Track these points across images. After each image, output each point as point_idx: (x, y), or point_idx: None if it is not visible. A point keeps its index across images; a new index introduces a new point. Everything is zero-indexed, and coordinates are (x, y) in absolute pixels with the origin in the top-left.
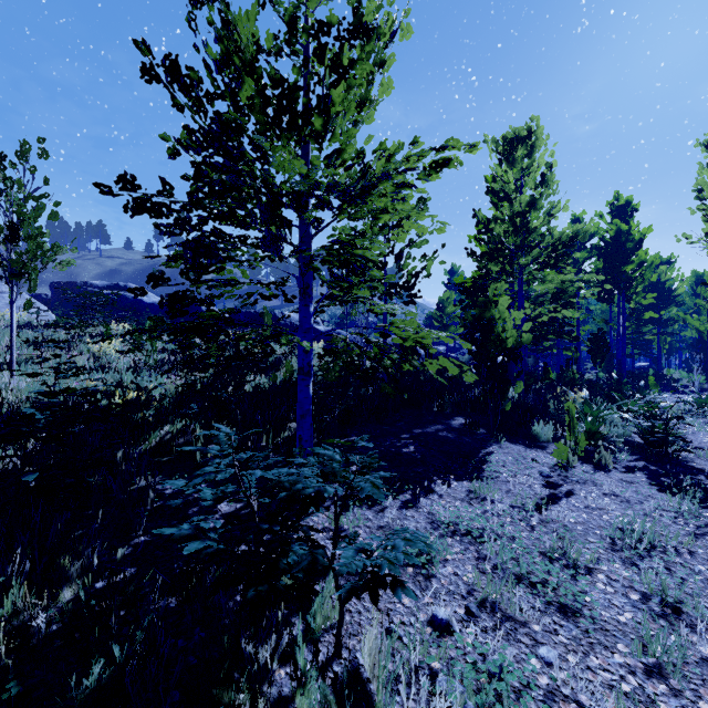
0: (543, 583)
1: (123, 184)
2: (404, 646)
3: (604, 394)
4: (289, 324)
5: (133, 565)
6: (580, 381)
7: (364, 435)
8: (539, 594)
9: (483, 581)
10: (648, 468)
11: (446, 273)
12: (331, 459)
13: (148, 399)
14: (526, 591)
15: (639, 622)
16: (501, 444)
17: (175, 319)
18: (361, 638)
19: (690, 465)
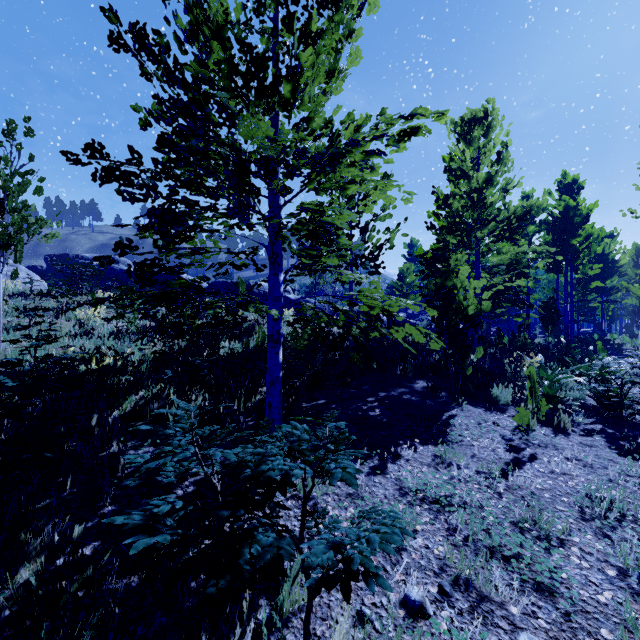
0: (516, 557)
1: (91, 152)
2: (376, 634)
3: (556, 358)
4: (262, 293)
5: (97, 539)
6: (531, 345)
7: (334, 410)
8: (513, 570)
9: (455, 554)
10: (606, 431)
11: (405, 247)
12: (298, 439)
13: (124, 365)
14: (499, 566)
15: (620, 602)
16: (463, 407)
17: (158, 288)
18: (330, 623)
19: None
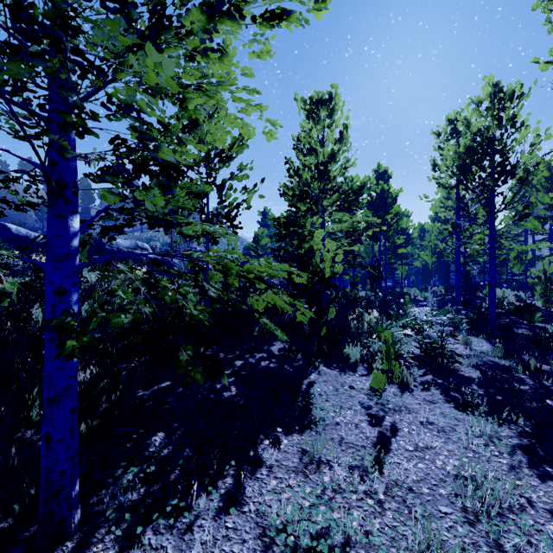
0: None
1: None
2: None
3: (382, 311)
4: (116, 250)
5: None
6: None
7: None
8: None
9: None
10: (437, 382)
11: (260, 214)
12: None
13: None
14: None
15: None
16: (319, 370)
17: None
18: None
19: (461, 374)
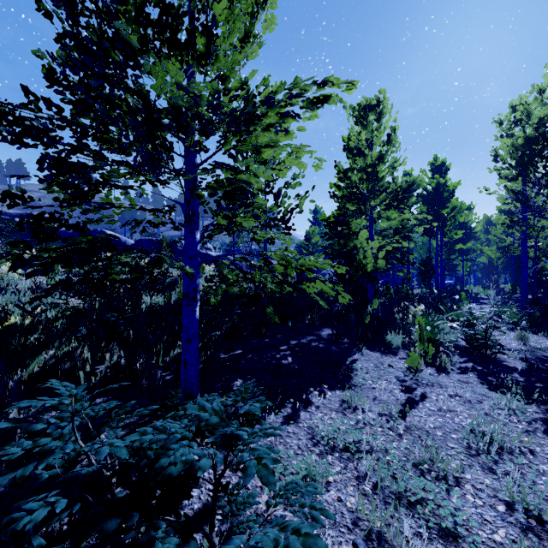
0: (420, 501)
1: None
2: None
3: (432, 306)
4: None
5: None
6: None
7: (248, 382)
8: (419, 516)
9: (366, 505)
10: (476, 368)
11: (311, 212)
12: (206, 423)
13: (34, 323)
14: (406, 513)
15: (513, 539)
16: (362, 351)
17: None
18: None
19: (505, 364)
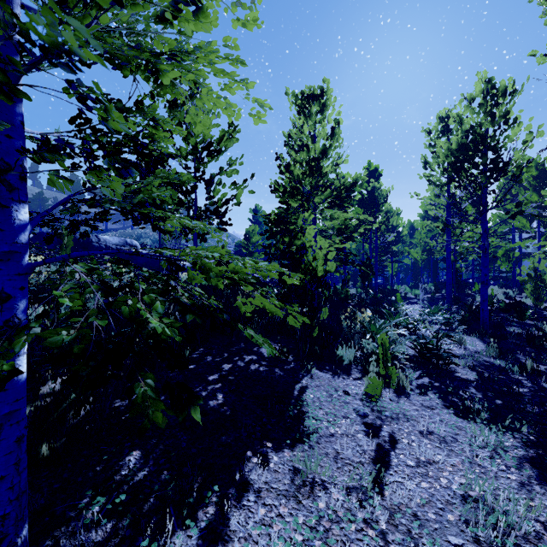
0: None
1: None
2: None
3: (374, 309)
4: (104, 247)
5: None
6: None
7: None
8: None
9: None
10: (434, 385)
11: (251, 211)
12: None
13: None
14: None
15: None
16: (311, 373)
17: None
18: None
19: (458, 375)
